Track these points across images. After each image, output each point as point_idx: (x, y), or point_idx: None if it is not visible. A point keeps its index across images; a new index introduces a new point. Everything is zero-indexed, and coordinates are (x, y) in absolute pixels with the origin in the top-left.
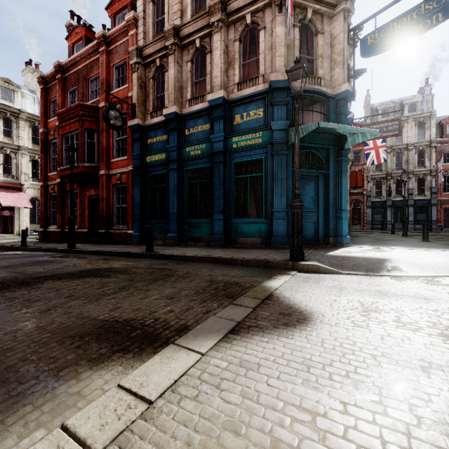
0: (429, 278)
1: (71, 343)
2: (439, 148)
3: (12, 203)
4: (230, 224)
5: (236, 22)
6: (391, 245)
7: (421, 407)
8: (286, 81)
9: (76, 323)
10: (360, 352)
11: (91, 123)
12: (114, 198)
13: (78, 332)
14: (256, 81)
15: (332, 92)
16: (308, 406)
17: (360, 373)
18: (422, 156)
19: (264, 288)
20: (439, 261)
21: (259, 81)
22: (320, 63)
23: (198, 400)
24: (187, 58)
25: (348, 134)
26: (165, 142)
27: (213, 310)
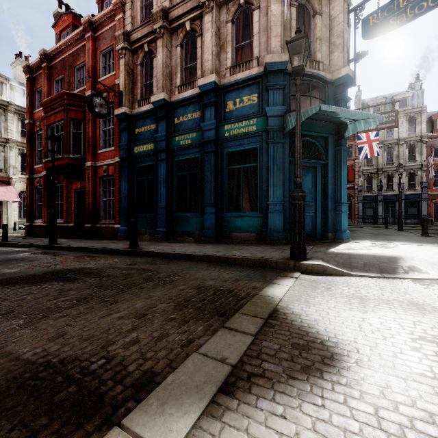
0: None
1: None
2: (430, 143)
3: (0, 196)
4: (222, 218)
5: (229, 2)
6: (393, 241)
7: None
8: (283, 62)
9: None
10: None
11: (77, 112)
12: (101, 191)
13: None
14: (250, 64)
15: (331, 77)
16: None
17: None
18: (413, 151)
19: (265, 299)
20: None
21: (254, 64)
22: (318, 46)
23: None
24: (177, 42)
25: (348, 121)
26: (154, 132)
27: (197, 339)
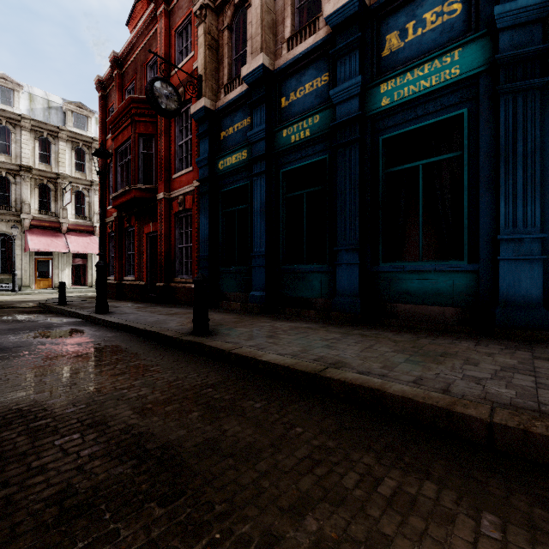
0: None
1: None
2: None
3: (83, 248)
4: (374, 273)
5: None
6: None
7: None
8: None
9: None
10: None
11: (147, 125)
12: (177, 234)
13: None
14: None
15: None
16: None
17: None
18: None
19: None
20: None
21: None
22: None
23: None
24: None
25: None
26: (248, 130)
27: None
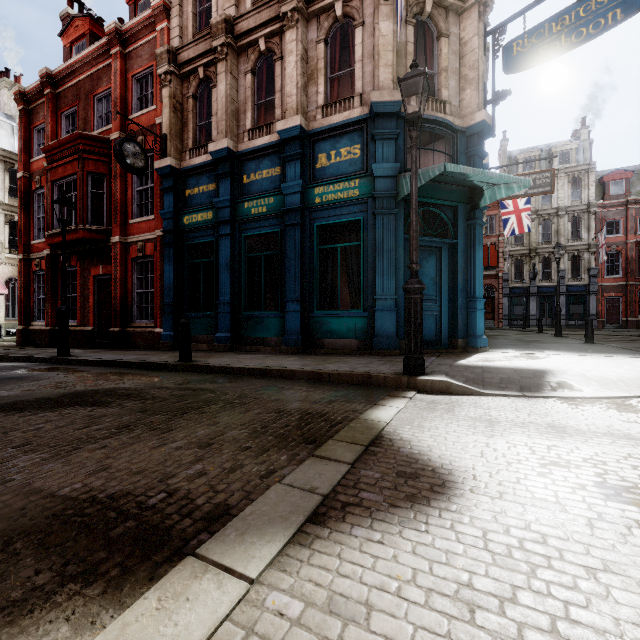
0: (617, 400)
1: None
2: (600, 214)
3: None
4: (311, 318)
5: (320, 13)
6: (545, 350)
7: None
8: (395, 103)
9: (11, 505)
10: (563, 562)
11: (98, 163)
12: (134, 279)
13: (5, 528)
14: (350, 103)
15: (462, 124)
16: None
17: (581, 622)
18: (578, 225)
19: (366, 424)
20: (623, 373)
21: (355, 102)
22: (444, 80)
23: None
24: (246, 67)
25: (485, 185)
26: (213, 194)
27: (279, 469)
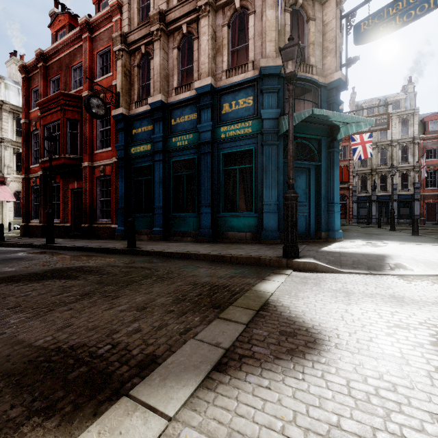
0: None
1: None
2: (422, 144)
3: None
4: (218, 217)
5: (225, 6)
6: (384, 240)
7: None
8: (277, 67)
9: (1, 352)
10: (412, 408)
11: (74, 113)
12: (98, 191)
13: None
14: (245, 67)
15: (324, 81)
16: None
17: None
18: (406, 152)
19: (257, 294)
20: None
21: (249, 67)
22: (311, 50)
23: None
24: (173, 45)
25: (341, 124)
26: (151, 133)
27: (194, 328)
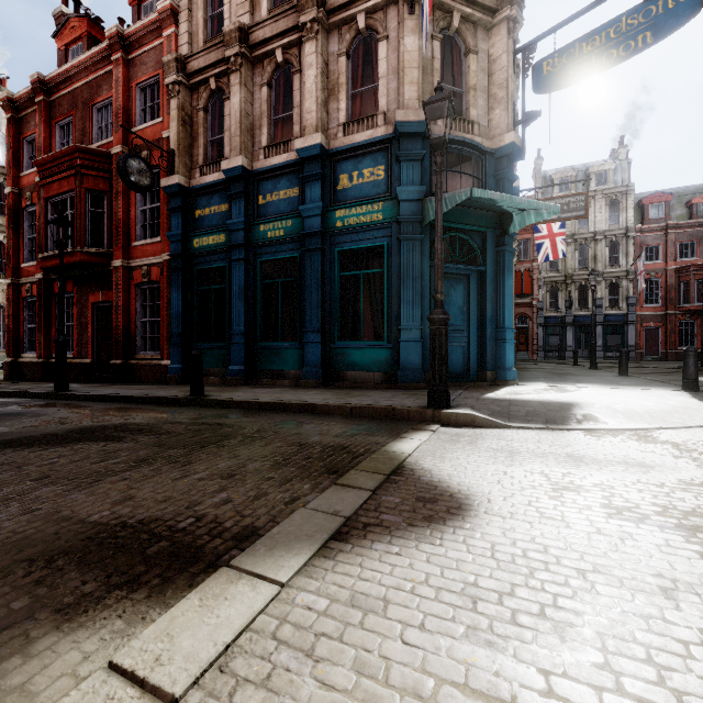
0: (640, 431)
1: (25, 574)
2: (639, 239)
3: None
4: (332, 349)
5: (342, 25)
6: (577, 382)
7: (679, 672)
8: (421, 123)
9: (44, 530)
10: (559, 566)
11: (98, 179)
12: (138, 306)
13: (44, 549)
14: (373, 121)
15: (491, 146)
16: (481, 685)
17: (565, 608)
18: (616, 251)
19: (388, 455)
20: (650, 405)
21: (379, 121)
22: (472, 99)
23: (271, 688)
24: (262, 79)
25: (514, 210)
26: (226, 216)
27: (303, 496)
